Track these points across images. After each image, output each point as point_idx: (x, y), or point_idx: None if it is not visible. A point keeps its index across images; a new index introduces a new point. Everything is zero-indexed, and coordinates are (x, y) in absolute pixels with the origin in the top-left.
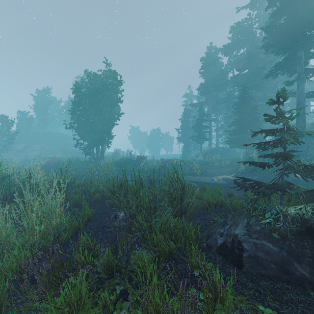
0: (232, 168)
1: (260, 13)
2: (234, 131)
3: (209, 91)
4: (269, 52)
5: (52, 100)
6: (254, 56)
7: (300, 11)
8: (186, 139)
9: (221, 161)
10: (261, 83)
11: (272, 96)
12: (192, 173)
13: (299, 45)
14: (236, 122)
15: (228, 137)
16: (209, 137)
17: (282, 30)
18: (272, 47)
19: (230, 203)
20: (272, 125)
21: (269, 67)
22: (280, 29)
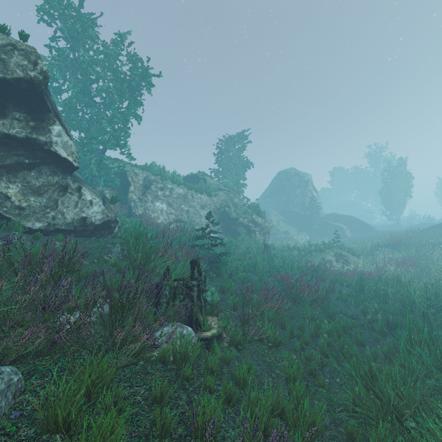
0: None
1: None
2: None
3: None
4: None
5: None
6: None
7: None
8: None
9: None
10: None
11: None
12: None
13: None
14: None
15: None
16: None
17: None
18: None
19: None
20: None
21: None
22: None
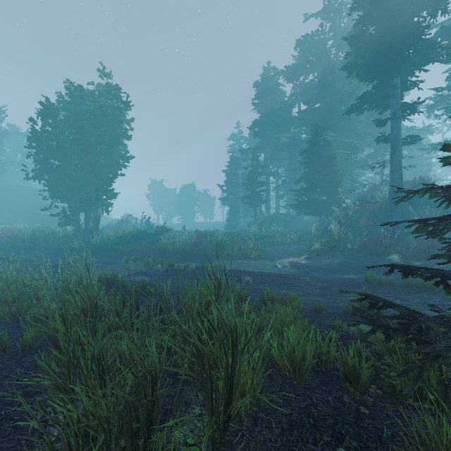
0: (302, 245)
1: (335, 28)
2: (303, 191)
3: (266, 132)
4: (352, 76)
5: (13, 132)
6: (330, 84)
7: (398, 17)
8: (233, 200)
9: (284, 234)
10: (338, 123)
11: (351, 143)
12: (243, 256)
13: (394, 69)
14: (306, 177)
15: (296, 199)
16: (266, 198)
17: (374, 42)
18: (357, 69)
19: (341, 359)
20: (351, 184)
21: (346, 102)
22: (371, 40)
